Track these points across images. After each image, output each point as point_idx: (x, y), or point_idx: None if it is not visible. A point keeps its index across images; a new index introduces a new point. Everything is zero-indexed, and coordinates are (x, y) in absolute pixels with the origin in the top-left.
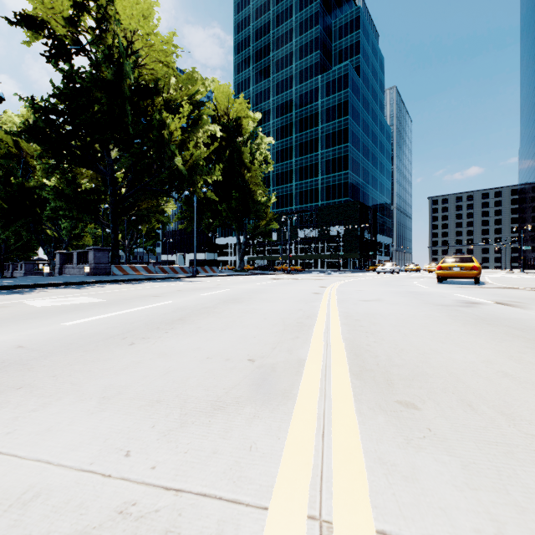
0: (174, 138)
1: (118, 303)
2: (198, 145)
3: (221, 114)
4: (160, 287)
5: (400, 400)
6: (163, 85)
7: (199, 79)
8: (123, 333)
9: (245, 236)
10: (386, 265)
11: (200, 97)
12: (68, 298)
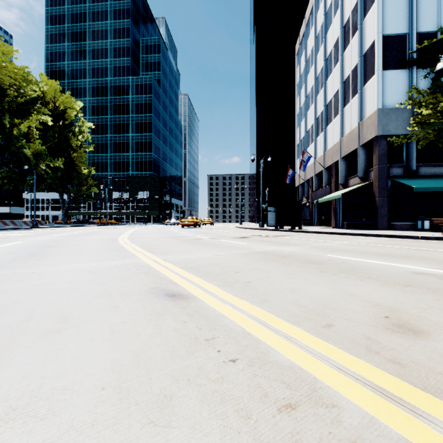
0: (21, 131)
1: (48, 234)
2: (31, 128)
3: (46, 100)
4: (38, 231)
5: (133, 236)
6: (11, 93)
7: (33, 80)
8: (78, 235)
9: (69, 198)
10: (171, 220)
11: (33, 93)
12: (13, 234)
